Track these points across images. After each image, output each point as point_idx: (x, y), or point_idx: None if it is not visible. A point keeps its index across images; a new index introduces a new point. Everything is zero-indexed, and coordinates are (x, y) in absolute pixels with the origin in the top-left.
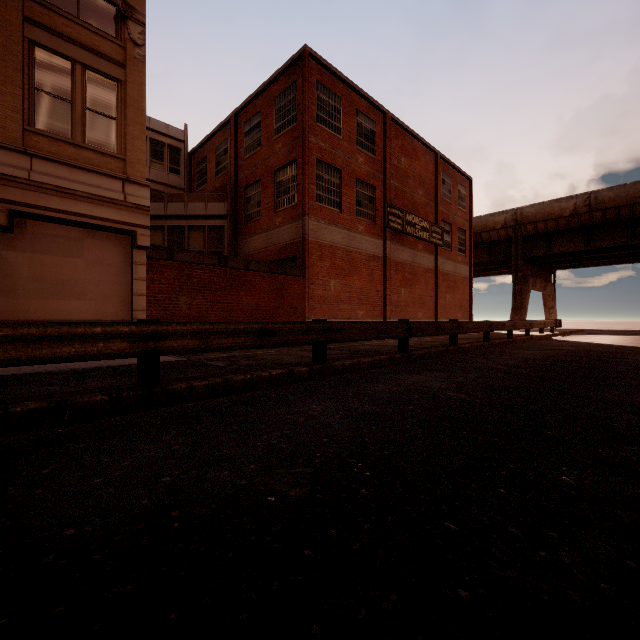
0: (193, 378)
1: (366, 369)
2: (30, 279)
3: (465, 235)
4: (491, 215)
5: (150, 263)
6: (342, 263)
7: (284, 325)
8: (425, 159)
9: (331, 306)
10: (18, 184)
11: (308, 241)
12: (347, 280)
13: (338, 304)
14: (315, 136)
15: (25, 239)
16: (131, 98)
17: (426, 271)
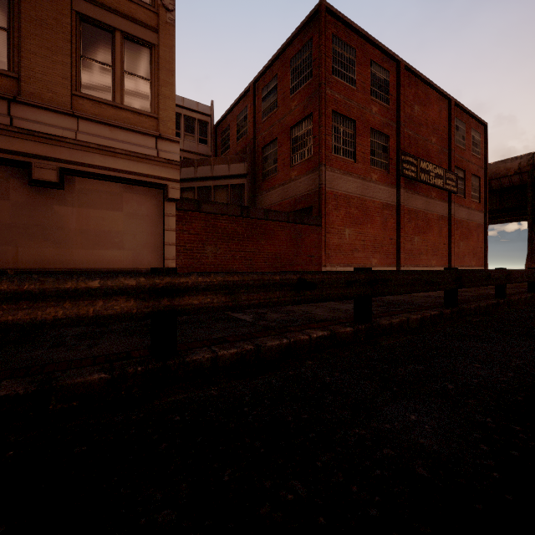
0: (218, 341)
1: (415, 328)
2: (78, 231)
3: (479, 181)
4: (502, 162)
5: (180, 214)
6: (356, 212)
7: (325, 275)
8: (438, 106)
9: (346, 254)
10: (67, 144)
11: (324, 191)
12: (361, 228)
13: (352, 252)
14: (330, 88)
15: (73, 195)
16: (163, 60)
17: (439, 218)
